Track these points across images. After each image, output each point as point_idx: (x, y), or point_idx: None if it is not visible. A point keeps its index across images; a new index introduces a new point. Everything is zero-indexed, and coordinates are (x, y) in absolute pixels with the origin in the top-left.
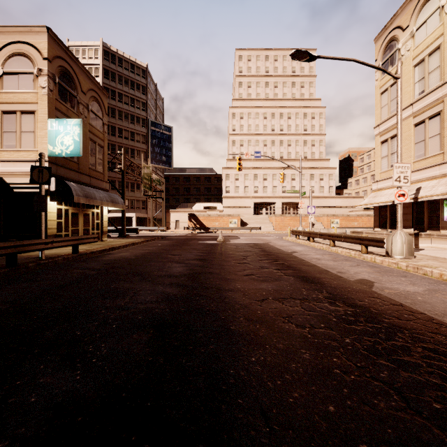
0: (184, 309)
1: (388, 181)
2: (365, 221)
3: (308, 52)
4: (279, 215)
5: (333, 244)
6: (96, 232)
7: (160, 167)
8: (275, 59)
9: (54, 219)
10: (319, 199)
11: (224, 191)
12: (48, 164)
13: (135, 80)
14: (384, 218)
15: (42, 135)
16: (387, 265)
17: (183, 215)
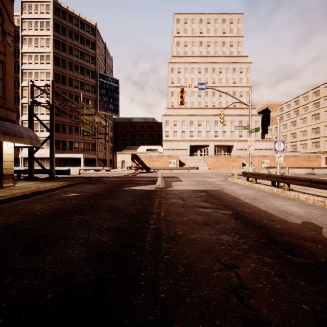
0: None
1: None
2: (293, 161)
3: None
4: (214, 156)
5: None
6: None
7: (108, 114)
8: (208, 22)
9: None
10: (247, 142)
11: (164, 135)
12: None
13: (84, 36)
14: None
15: None
16: None
17: (128, 156)
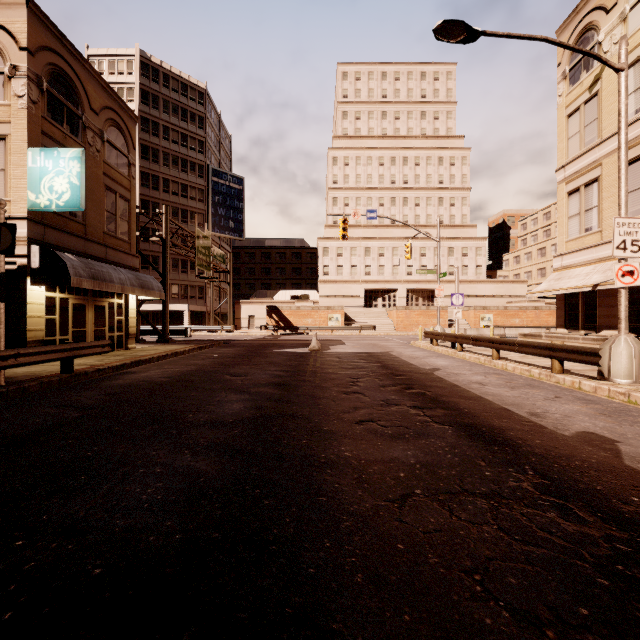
0: (219, 535)
1: (581, 255)
2: (531, 316)
3: (465, 23)
4: (403, 308)
5: (497, 356)
6: (118, 335)
7: (225, 237)
8: (396, 78)
9: (39, 315)
10: (461, 284)
11: (321, 272)
12: (28, 223)
13: (188, 108)
14: (573, 313)
15: (19, 176)
16: (606, 397)
17: (260, 308)
